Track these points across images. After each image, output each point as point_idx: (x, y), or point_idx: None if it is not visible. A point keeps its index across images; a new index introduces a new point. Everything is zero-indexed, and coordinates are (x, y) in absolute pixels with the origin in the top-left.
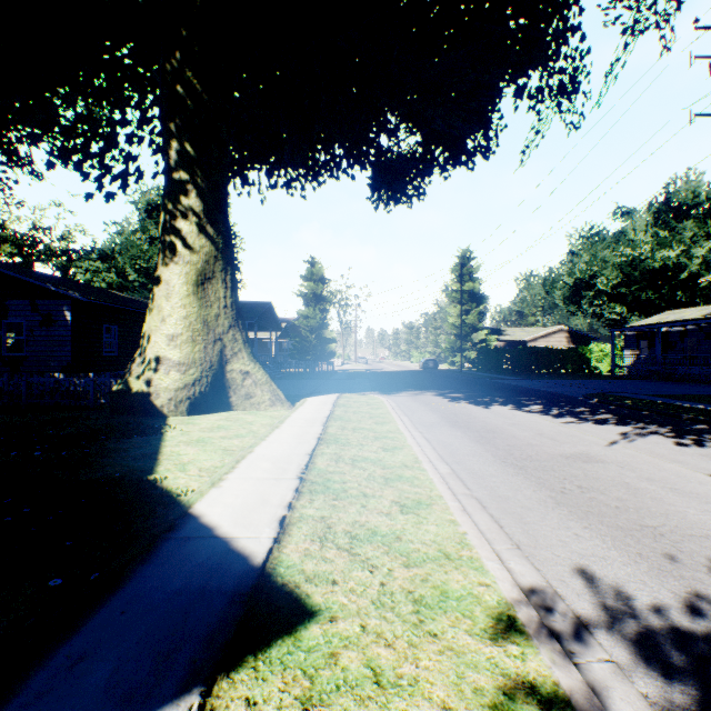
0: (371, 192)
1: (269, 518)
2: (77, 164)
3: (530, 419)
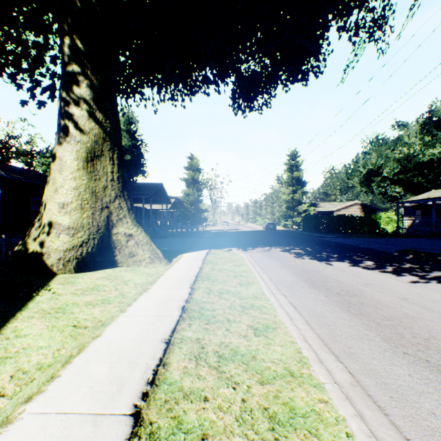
0: (232, 100)
1: None
2: (10, 76)
3: (376, 277)
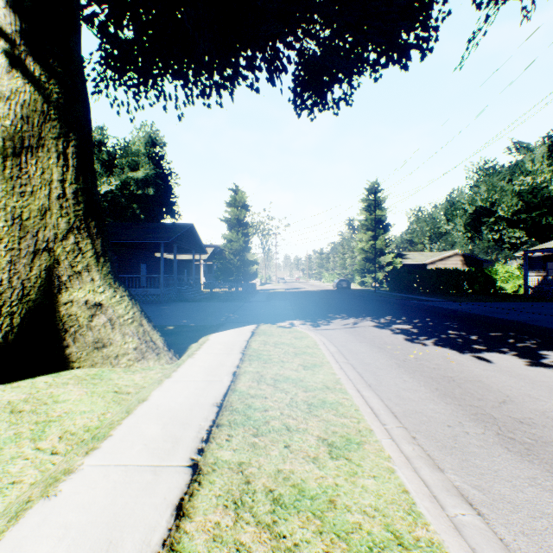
0: (294, 90)
1: None
2: None
3: None
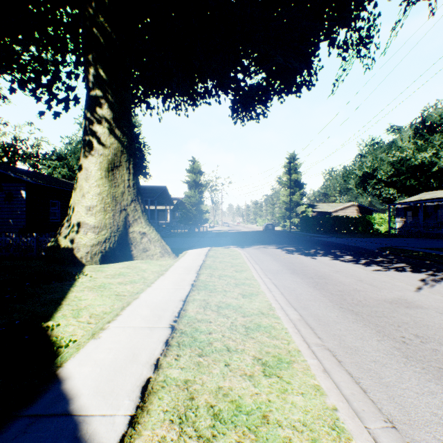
0: (232, 111)
1: (132, 382)
2: (31, 91)
3: (347, 267)
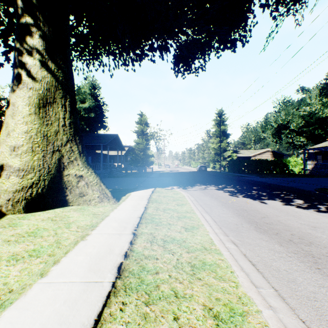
0: (174, 64)
1: None
2: None
3: (317, 218)
